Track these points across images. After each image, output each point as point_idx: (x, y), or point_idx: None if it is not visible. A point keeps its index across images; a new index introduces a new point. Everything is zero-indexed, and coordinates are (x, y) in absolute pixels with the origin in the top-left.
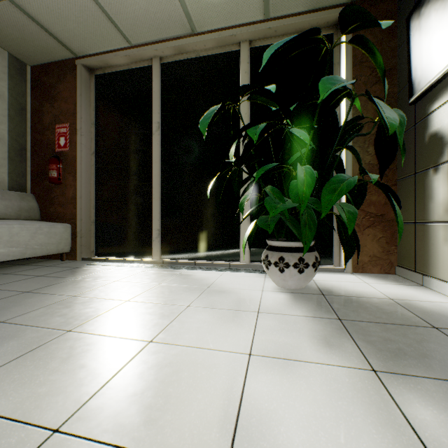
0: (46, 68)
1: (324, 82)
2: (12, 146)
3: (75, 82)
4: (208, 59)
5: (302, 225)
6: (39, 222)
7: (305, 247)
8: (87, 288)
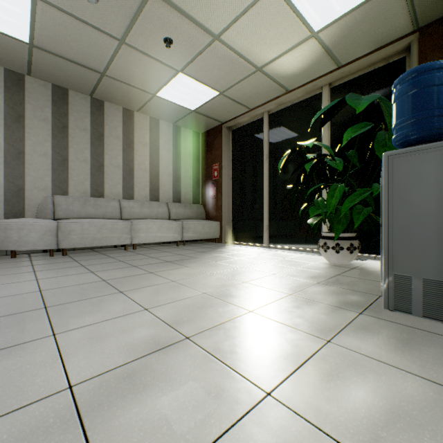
0: (208, 133)
1: (348, 132)
2: (194, 180)
3: (222, 138)
4: (300, 104)
5: (335, 223)
6: (205, 220)
7: (336, 236)
8: (225, 253)
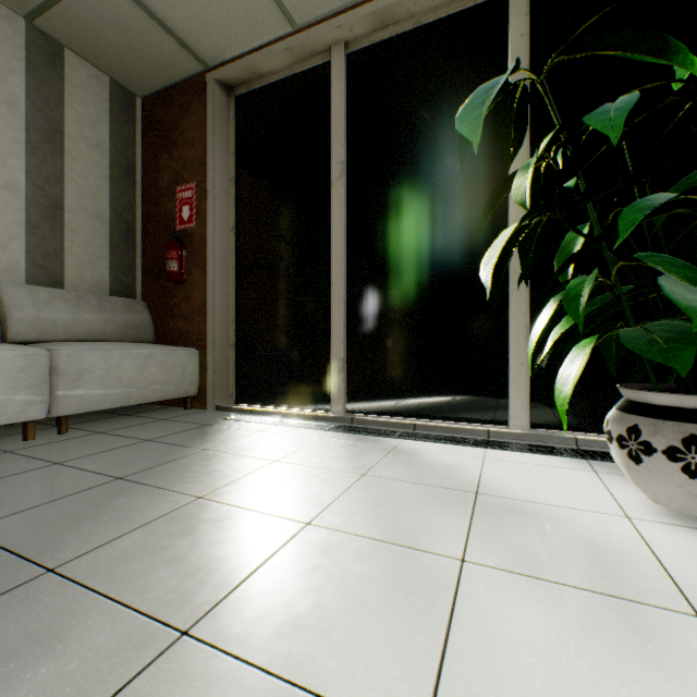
0: (163, 98)
1: None
2: (115, 226)
3: (205, 112)
4: (439, 26)
5: None
6: (151, 345)
7: None
8: (225, 477)
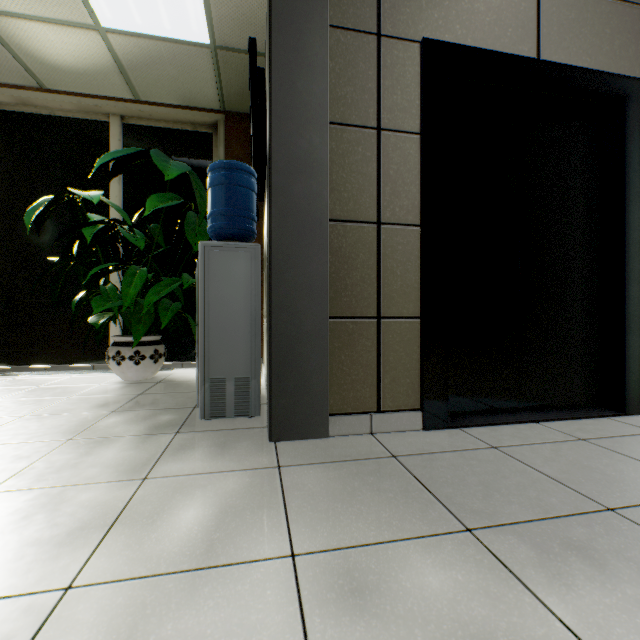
0: None
1: (154, 199)
2: None
3: None
4: (69, 121)
5: (136, 322)
6: None
7: (136, 341)
8: None
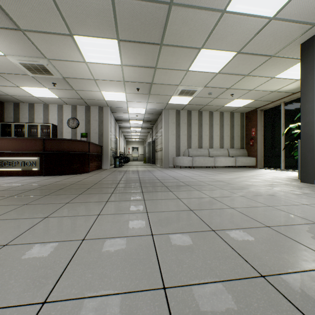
0: (249, 113)
1: None
2: (240, 137)
3: (256, 115)
4: None
5: None
6: (247, 157)
7: None
8: (256, 171)
